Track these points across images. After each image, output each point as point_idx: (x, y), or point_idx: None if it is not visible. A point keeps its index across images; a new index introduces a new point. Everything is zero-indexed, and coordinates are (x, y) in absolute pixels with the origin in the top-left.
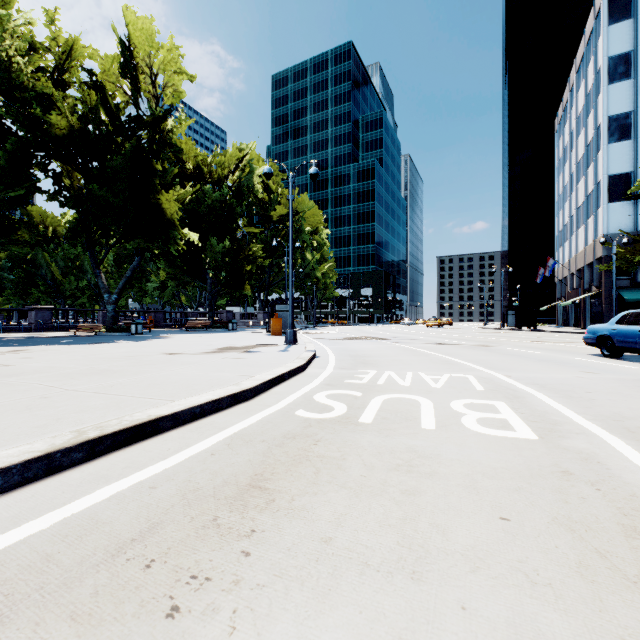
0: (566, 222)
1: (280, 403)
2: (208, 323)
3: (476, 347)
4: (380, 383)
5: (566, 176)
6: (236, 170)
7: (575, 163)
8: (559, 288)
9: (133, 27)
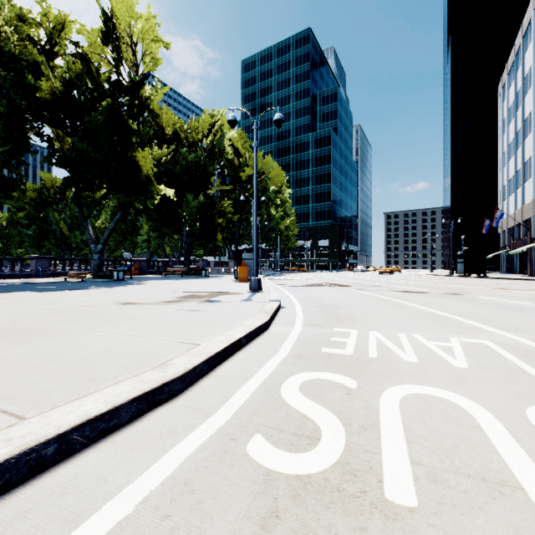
0: (511, 177)
1: (225, 407)
2: (184, 270)
3: (447, 296)
4: (373, 356)
5: (511, 134)
6: (209, 135)
7: (521, 121)
8: (503, 238)
9: (115, 3)
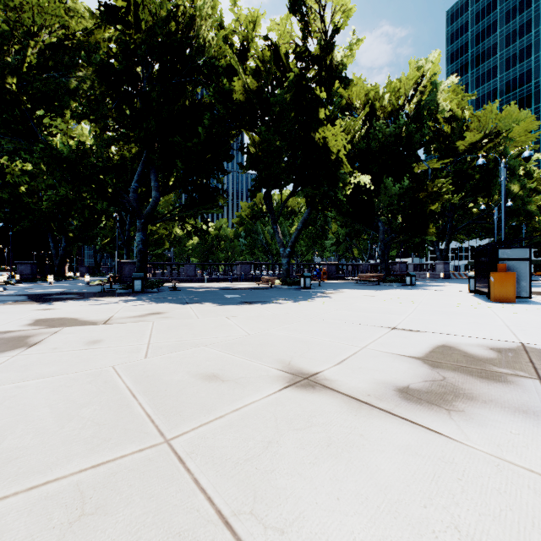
0: None
1: None
2: (380, 276)
3: None
4: None
5: None
6: (413, 96)
7: None
8: None
9: None
